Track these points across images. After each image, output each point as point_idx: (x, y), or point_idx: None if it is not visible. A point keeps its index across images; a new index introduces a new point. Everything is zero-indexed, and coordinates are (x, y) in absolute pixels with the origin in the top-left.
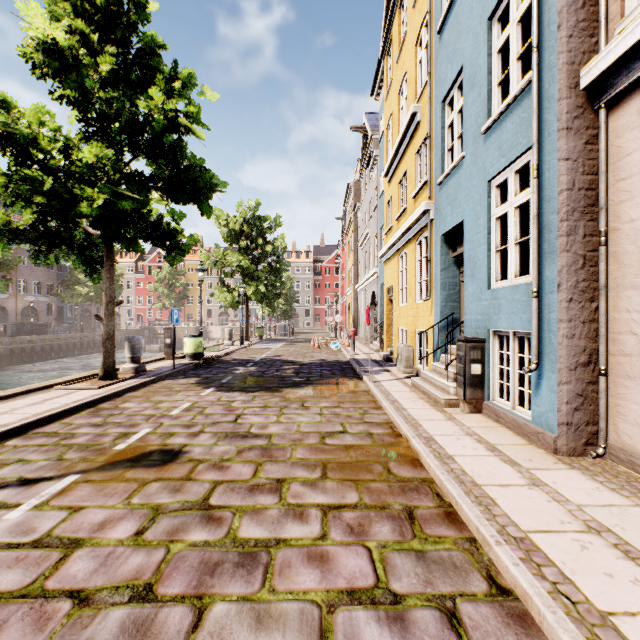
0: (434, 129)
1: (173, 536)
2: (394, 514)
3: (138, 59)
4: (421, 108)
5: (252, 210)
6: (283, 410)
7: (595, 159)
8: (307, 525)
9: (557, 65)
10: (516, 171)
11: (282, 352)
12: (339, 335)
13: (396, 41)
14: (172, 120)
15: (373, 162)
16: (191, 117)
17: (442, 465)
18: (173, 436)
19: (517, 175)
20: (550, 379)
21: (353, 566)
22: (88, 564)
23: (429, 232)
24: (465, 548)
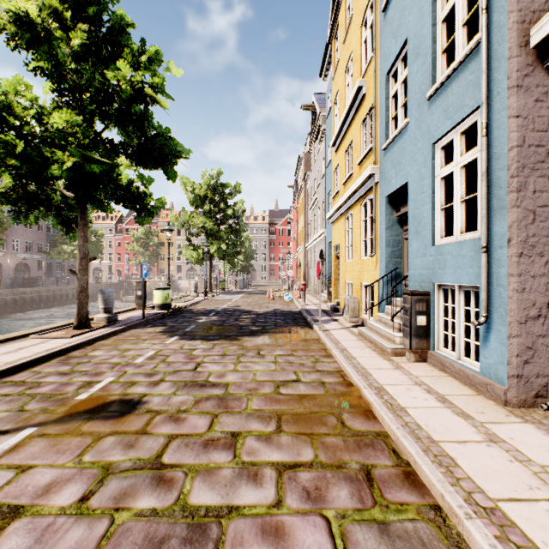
0: (379, 100)
1: (119, 503)
2: (351, 475)
3: (108, 36)
4: (366, 82)
5: (215, 178)
6: (240, 358)
7: (545, 116)
8: (261, 488)
9: (507, 24)
10: (462, 132)
11: (241, 303)
12: (291, 288)
13: (342, 25)
14: (139, 91)
15: (321, 135)
16: (156, 88)
17: (396, 418)
18: (134, 385)
19: (463, 136)
20: (500, 332)
21: (311, 543)
22: (22, 540)
23: (374, 194)
24: (430, 518)
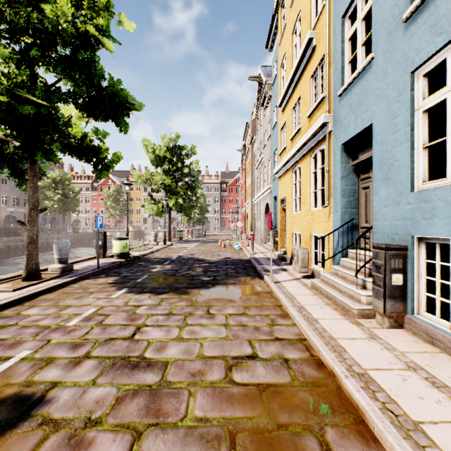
0: (332, 46)
1: None
2: None
3: None
4: (317, 34)
5: (173, 141)
6: (187, 319)
7: None
8: None
9: None
10: None
11: (195, 251)
12: (240, 237)
13: None
14: (84, 34)
15: (267, 101)
16: (101, 30)
17: None
18: (48, 365)
19: None
20: None
21: None
22: None
23: (327, 143)
24: None
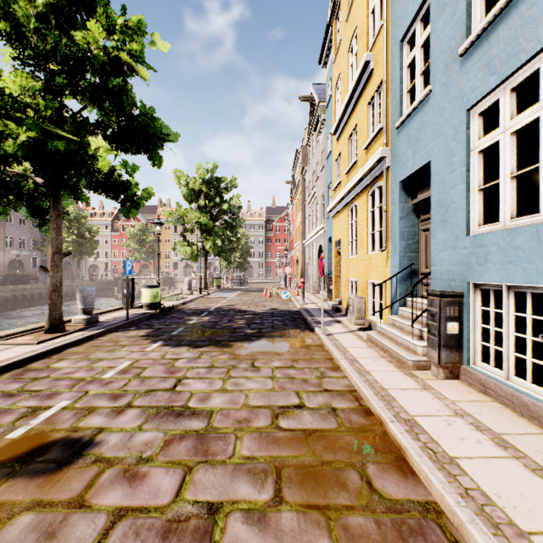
0: (390, 72)
1: None
2: None
3: None
4: (374, 56)
5: (210, 172)
6: (230, 372)
7: None
8: None
9: None
10: (512, 88)
11: (236, 301)
12: (289, 285)
13: (345, 1)
14: (115, 60)
15: (320, 126)
16: (135, 56)
17: (448, 480)
18: (91, 414)
19: (513, 93)
20: None
21: None
22: None
23: (385, 180)
24: None
